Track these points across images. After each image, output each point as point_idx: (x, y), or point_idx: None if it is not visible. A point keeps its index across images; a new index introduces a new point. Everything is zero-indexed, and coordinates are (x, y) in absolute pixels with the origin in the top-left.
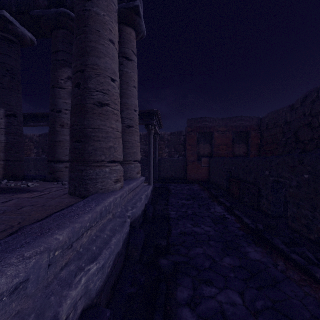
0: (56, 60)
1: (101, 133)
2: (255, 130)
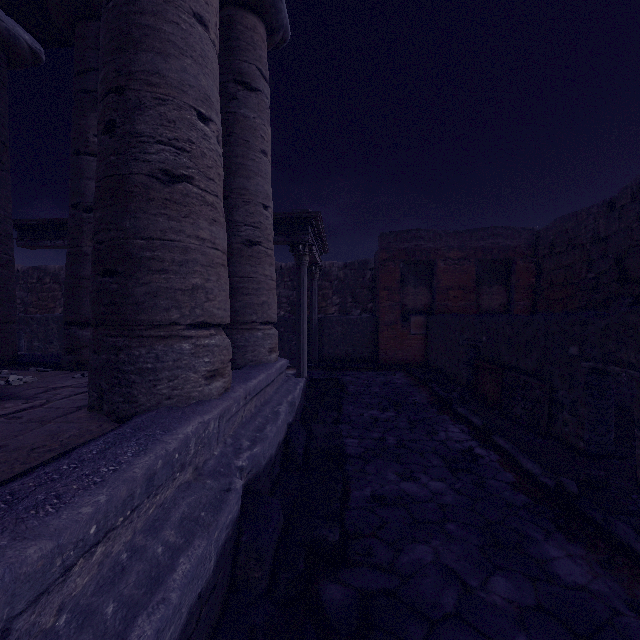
0: (84, 91)
1: (169, 251)
2: (526, 256)
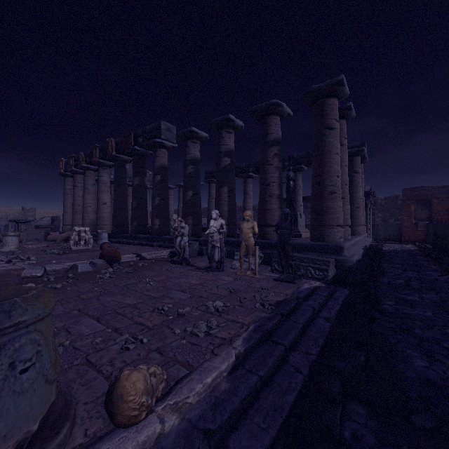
0: None
1: (358, 216)
2: None
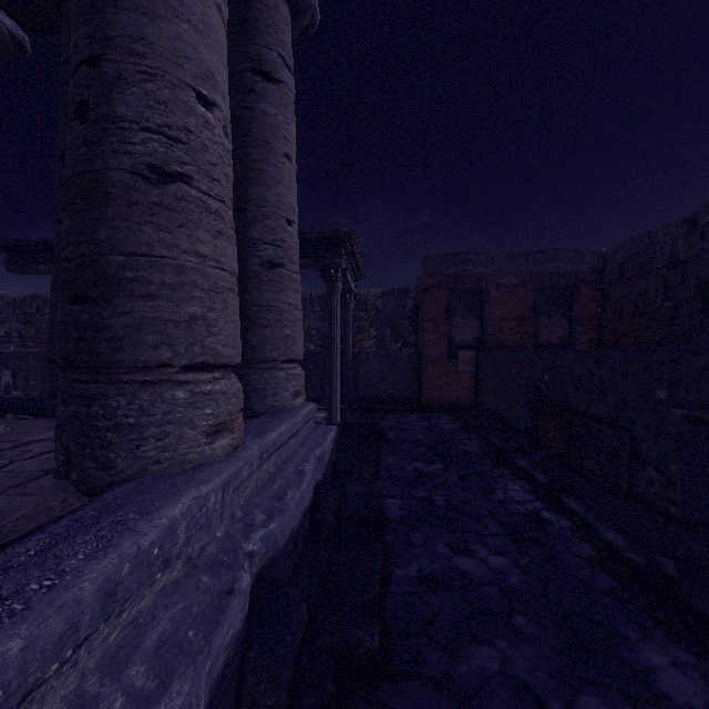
0: None
1: (158, 270)
2: (590, 283)
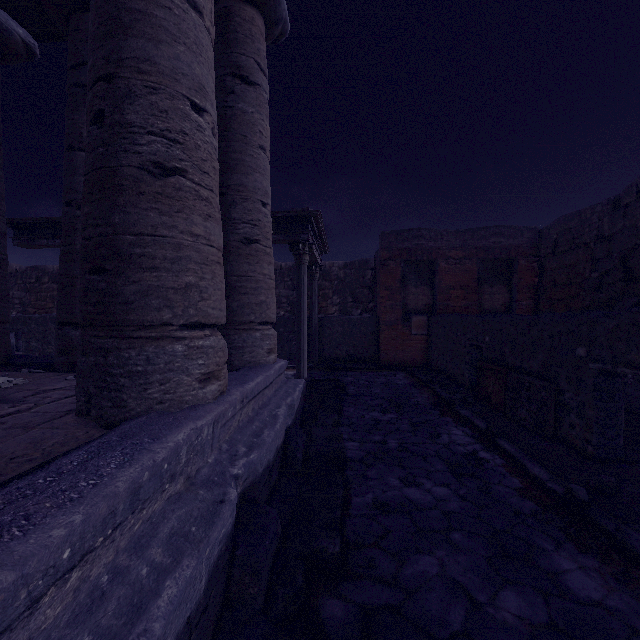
0: (78, 85)
1: (161, 247)
2: (528, 256)
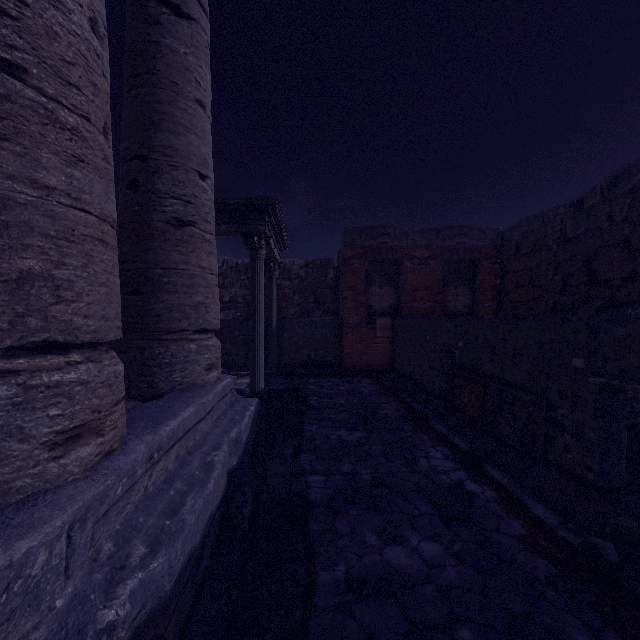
0: None
1: None
2: (491, 257)
